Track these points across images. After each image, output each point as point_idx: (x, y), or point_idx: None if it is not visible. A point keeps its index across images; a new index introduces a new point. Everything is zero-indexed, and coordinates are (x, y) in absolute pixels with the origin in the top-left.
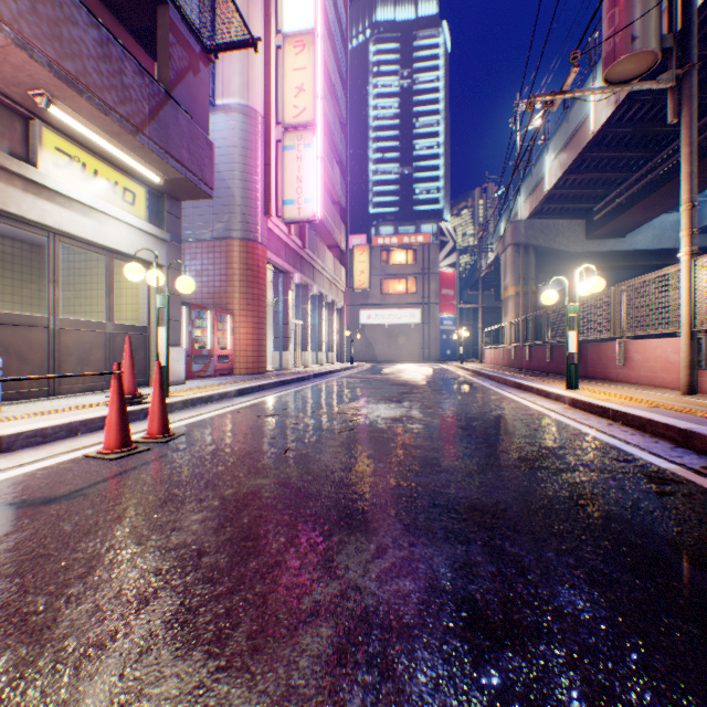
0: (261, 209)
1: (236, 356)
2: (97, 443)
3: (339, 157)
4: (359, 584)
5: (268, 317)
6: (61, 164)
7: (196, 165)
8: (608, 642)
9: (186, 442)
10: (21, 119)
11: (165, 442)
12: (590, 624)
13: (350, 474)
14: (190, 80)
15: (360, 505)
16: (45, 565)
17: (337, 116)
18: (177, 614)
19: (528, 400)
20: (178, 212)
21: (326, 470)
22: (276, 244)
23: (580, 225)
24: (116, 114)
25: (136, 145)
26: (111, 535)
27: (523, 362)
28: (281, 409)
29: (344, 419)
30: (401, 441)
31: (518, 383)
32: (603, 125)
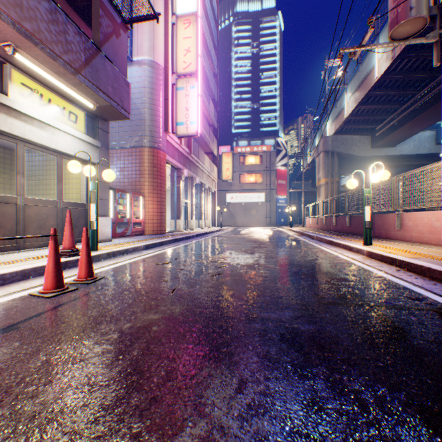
0: (162, 128)
1: (146, 222)
2: (42, 284)
3: (213, 96)
4: (223, 424)
5: (168, 198)
6: (25, 94)
7: (117, 96)
8: None
9: (104, 283)
10: None
11: (89, 283)
12: None
13: (218, 310)
14: (114, 40)
15: (225, 338)
16: None
17: (211, 70)
18: None
19: (338, 252)
20: (106, 128)
21: (200, 306)
22: (172, 151)
23: (367, 139)
24: (61, 60)
25: (76, 82)
26: (25, 367)
27: (331, 227)
28: (173, 258)
29: (215, 266)
30: (254, 283)
31: (330, 241)
32: (384, 73)
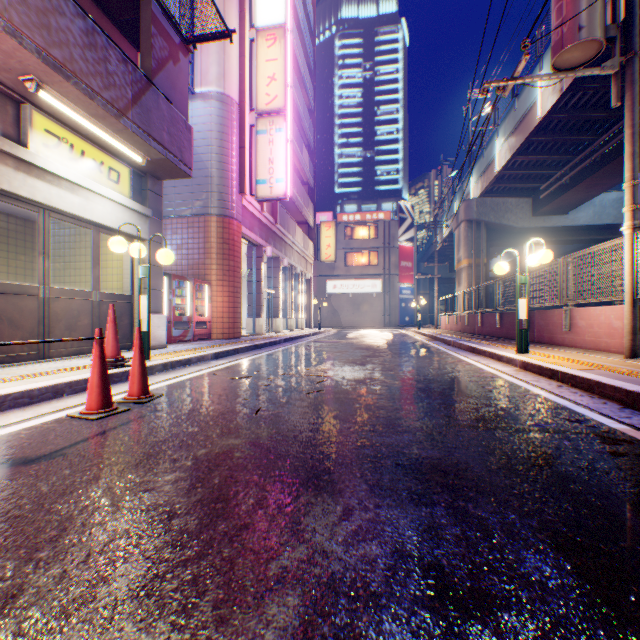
0: (236, 188)
1: (214, 322)
2: (81, 404)
3: (308, 141)
4: (326, 549)
5: (243, 287)
6: (50, 144)
7: (175, 146)
8: (579, 613)
9: (164, 403)
10: (13, 103)
11: (144, 403)
12: (559, 593)
13: (317, 434)
14: (170, 68)
15: (327, 465)
16: (18, 527)
17: (306, 104)
18: (143, 581)
19: (482, 363)
20: (159, 190)
21: (294, 430)
22: (250, 220)
23: (527, 203)
24: (101, 98)
25: (120, 127)
26: (85, 496)
27: (475, 328)
28: (253, 371)
29: (311, 380)
30: (365, 402)
31: (472, 347)
32: (549, 111)
